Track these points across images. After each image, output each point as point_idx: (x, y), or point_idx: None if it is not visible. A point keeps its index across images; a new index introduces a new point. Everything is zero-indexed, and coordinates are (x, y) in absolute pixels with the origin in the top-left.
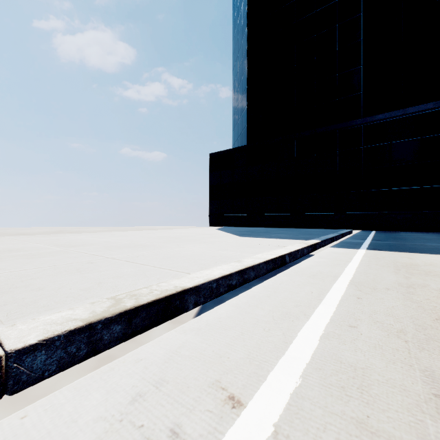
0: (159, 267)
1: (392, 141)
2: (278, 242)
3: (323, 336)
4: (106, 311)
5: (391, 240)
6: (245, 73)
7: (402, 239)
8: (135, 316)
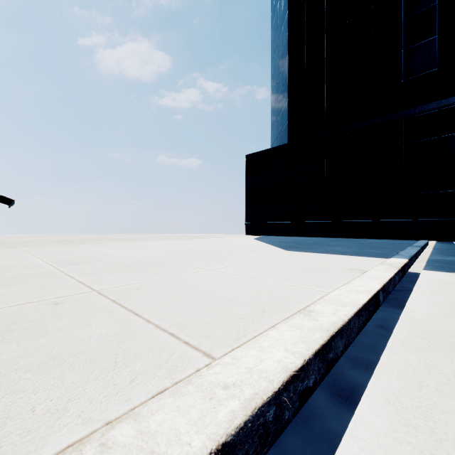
0: (157, 325)
1: None
2: (345, 261)
3: None
4: None
5: None
6: (285, 63)
7: None
8: None
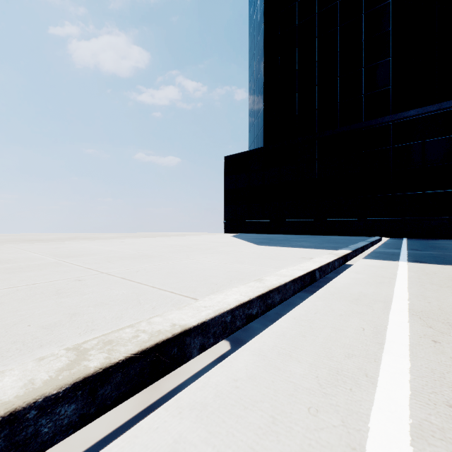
0: (159, 288)
1: (425, 140)
2: (302, 252)
3: (414, 432)
4: (51, 380)
5: (431, 250)
6: (261, 71)
7: (443, 249)
8: (103, 383)
